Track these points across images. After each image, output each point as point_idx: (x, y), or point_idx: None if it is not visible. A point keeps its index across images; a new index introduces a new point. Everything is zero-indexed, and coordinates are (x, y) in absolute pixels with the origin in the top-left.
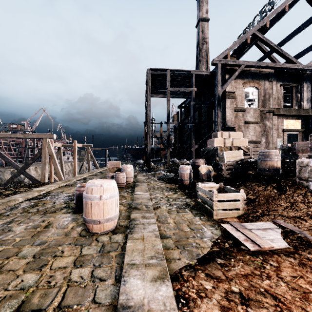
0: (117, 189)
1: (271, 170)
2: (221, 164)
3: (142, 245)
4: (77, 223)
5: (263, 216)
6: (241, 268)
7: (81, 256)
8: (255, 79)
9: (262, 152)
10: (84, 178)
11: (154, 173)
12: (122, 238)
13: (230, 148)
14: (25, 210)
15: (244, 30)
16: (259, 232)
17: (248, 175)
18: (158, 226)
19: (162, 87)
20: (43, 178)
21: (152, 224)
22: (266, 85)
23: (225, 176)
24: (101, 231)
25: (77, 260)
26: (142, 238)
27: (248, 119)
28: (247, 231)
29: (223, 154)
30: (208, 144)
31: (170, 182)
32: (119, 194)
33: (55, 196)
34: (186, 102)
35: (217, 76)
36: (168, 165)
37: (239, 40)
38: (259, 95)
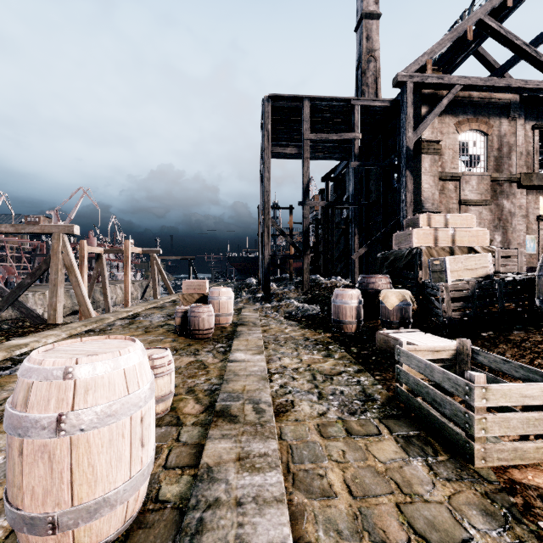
0: (146, 378)
1: None
2: (436, 287)
3: None
4: None
5: None
6: None
7: None
8: (480, 115)
9: None
10: (135, 314)
11: (277, 305)
12: None
13: (450, 251)
14: None
15: (451, 27)
16: None
17: (509, 313)
18: (293, 514)
19: (293, 138)
20: (52, 314)
21: (272, 503)
22: (504, 126)
23: (450, 315)
24: None
25: None
26: None
27: (467, 196)
28: None
29: (443, 262)
30: (396, 243)
31: (313, 324)
32: (194, 357)
33: None
34: (338, 170)
35: (405, 108)
36: (306, 288)
37: (450, 35)
38: (489, 148)
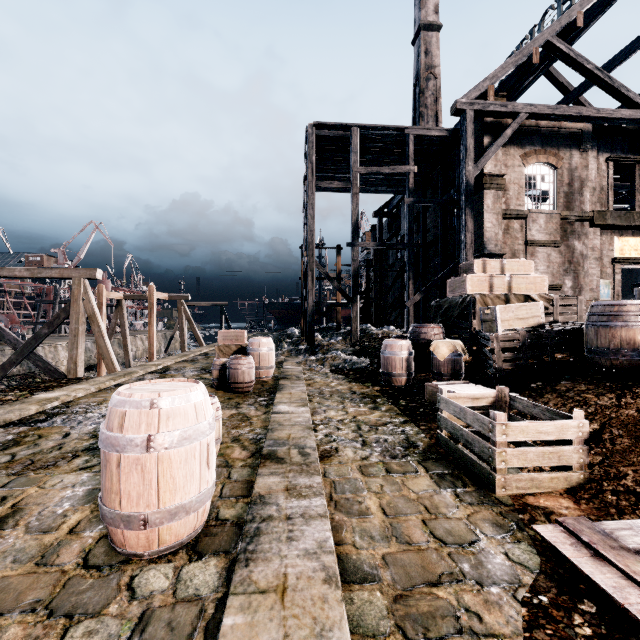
0: (210, 413)
1: (627, 353)
2: (488, 337)
3: (278, 630)
4: (96, 507)
5: None
6: None
7: None
8: (549, 146)
9: (600, 305)
10: (165, 367)
11: (322, 358)
12: (214, 580)
13: (505, 299)
14: None
15: (520, 43)
16: None
17: (560, 364)
18: (334, 526)
19: (341, 169)
20: (72, 368)
21: (316, 518)
22: (575, 159)
23: (500, 366)
24: (153, 550)
25: None
26: (279, 585)
27: (535, 236)
28: (638, 563)
29: (494, 311)
30: (450, 290)
31: (361, 378)
32: (235, 410)
33: (77, 416)
34: (393, 204)
35: (465, 138)
36: (355, 339)
37: (515, 58)
38: (559, 183)
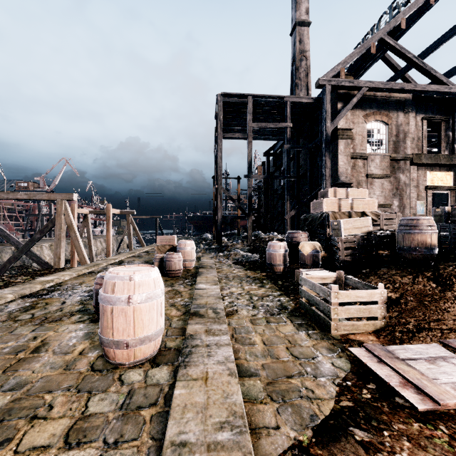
0: (161, 284)
1: (421, 250)
2: (336, 240)
3: (204, 395)
4: (92, 342)
5: (421, 332)
6: None
7: (83, 417)
8: (382, 109)
9: (405, 219)
10: (120, 261)
11: (227, 254)
12: (167, 376)
13: (348, 215)
14: (10, 317)
15: (364, 37)
16: (423, 366)
17: (381, 257)
18: (235, 351)
19: (240, 124)
20: (57, 261)
21: (224, 345)
22: (400, 118)
23: (343, 259)
24: (131, 361)
25: (75, 427)
26: (204, 377)
27: (373, 171)
28: (401, 364)
29: (339, 223)
30: (313, 208)
31: (253, 267)
32: (171, 287)
33: (67, 291)
34: (277, 147)
35: (325, 104)
36: (250, 241)
37: (359, 49)
38: (389, 134)
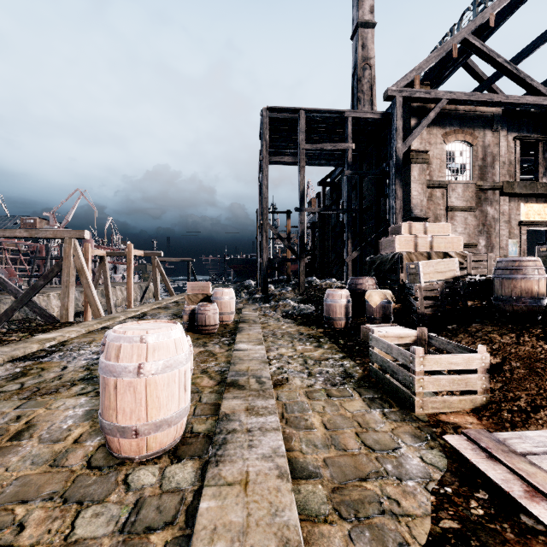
0: (186, 347)
1: (525, 301)
2: (413, 287)
3: (242, 511)
4: (93, 423)
5: (538, 412)
6: None
7: (66, 546)
8: (466, 126)
9: (504, 261)
10: (142, 313)
11: (275, 305)
12: (192, 477)
13: (427, 256)
14: None
15: (442, 39)
16: None
17: (471, 309)
18: (285, 438)
19: (290, 146)
20: (64, 314)
21: (271, 430)
22: (488, 137)
23: (423, 311)
24: (142, 455)
25: None
26: (242, 480)
27: (454, 203)
28: (522, 462)
29: (417, 266)
30: (382, 248)
31: (307, 322)
32: (203, 348)
33: (72, 353)
34: (335, 175)
35: (395, 120)
36: (302, 289)
37: (437, 52)
38: (474, 158)
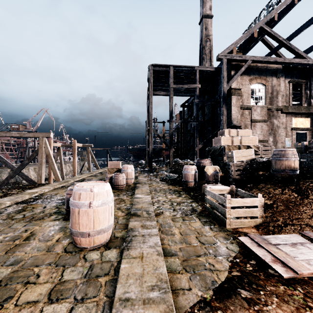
0: (112, 194)
1: (287, 171)
2: (230, 164)
3: (140, 268)
4: (64, 233)
5: (286, 226)
6: (277, 308)
7: (60, 283)
8: (262, 75)
9: (277, 150)
10: (83, 179)
11: (156, 174)
12: (116, 255)
13: (238, 147)
14: (9, 216)
15: (249, 26)
16: (287, 249)
17: (260, 176)
18: (161, 239)
19: (164, 85)
20: (39, 179)
21: (154, 235)
22: (274, 81)
23: (235, 177)
24: (91, 246)
25: (54, 289)
26: (140, 256)
27: (255, 117)
28: (273, 247)
29: (232, 153)
30: (214, 143)
31: (174, 183)
32: (117, 197)
33: (47, 199)
34: (190, 101)
35: (222, 72)
36: (171, 165)
37: (246, 34)
38: (266, 92)
